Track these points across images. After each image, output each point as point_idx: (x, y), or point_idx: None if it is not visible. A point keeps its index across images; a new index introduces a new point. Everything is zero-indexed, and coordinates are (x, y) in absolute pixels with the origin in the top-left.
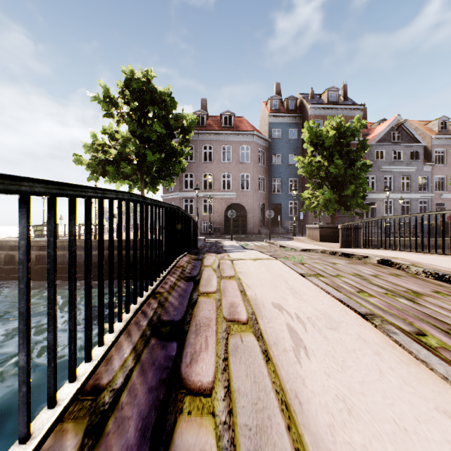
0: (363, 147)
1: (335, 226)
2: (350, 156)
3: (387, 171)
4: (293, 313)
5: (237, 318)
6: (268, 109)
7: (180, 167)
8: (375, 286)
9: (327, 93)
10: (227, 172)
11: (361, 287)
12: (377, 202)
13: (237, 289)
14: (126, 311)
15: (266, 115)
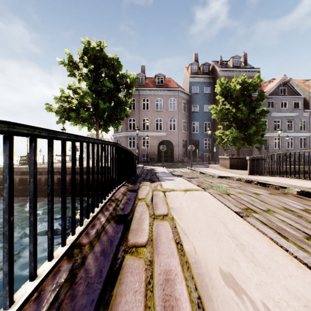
0: (261, 98)
1: (242, 157)
2: (252, 104)
3: (276, 116)
4: (260, 303)
5: None
6: (189, 72)
7: (125, 113)
8: None
9: (232, 60)
10: (160, 117)
11: (305, 230)
12: (269, 139)
13: (172, 238)
14: (4, 307)
15: (188, 77)
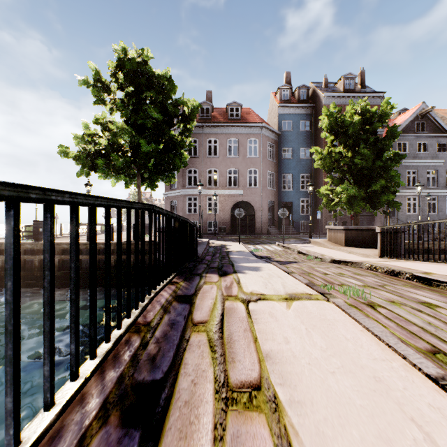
0: (393, 135)
1: (364, 228)
2: (378, 145)
3: (410, 165)
4: None
5: None
6: (278, 100)
7: (181, 161)
8: None
9: (343, 80)
10: (234, 167)
11: None
12: (399, 199)
13: None
14: None
15: (276, 107)
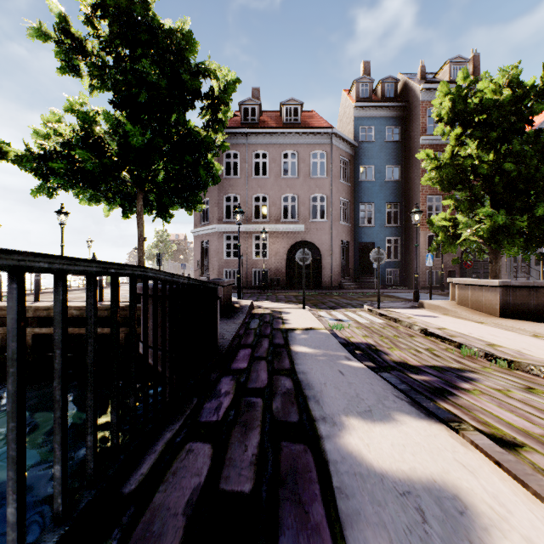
0: None
1: (543, 284)
2: (540, 142)
3: None
4: None
5: None
6: (353, 99)
7: (210, 174)
8: None
9: (448, 67)
10: (291, 192)
11: None
12: None
13: None
14: None
15: (350, 108)
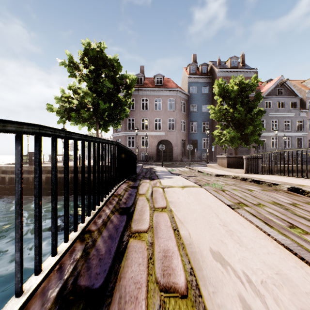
0: (258, 98)
1: (239, 156)
2: (249, 105)
3: (273, 116)
4: (240, 271)
5: (173, 284)
6: (188, 72)
7: (125, 113)
8: (302, 218)
9: (230, 60)
10: (159, 117)
11: (289, 220)
12: (266, 139)
13: (170, 226)
14: (35, 273)
15: (186, 77)
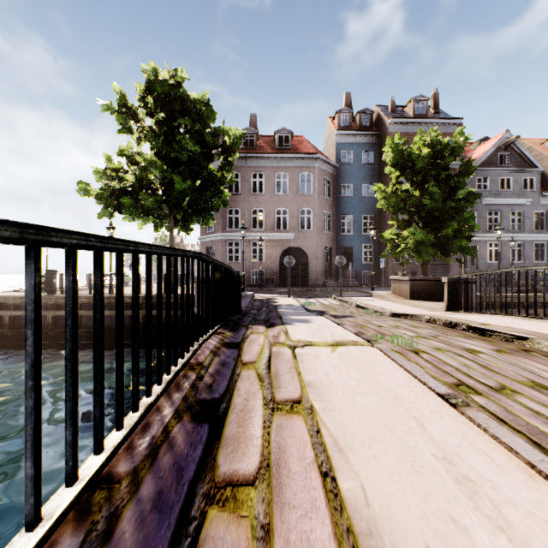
0: (467, 170)
1: (432, 278)
2: (450, 183)
3: (492, 204)
4: None
5: None
6: (336, 126)
7: (221, 199)
8: None
9: (412, 103)
10: (283, 207)
11: None
12: (479, 245)
13: (313, 461)
14: None
15: (333, 134)
